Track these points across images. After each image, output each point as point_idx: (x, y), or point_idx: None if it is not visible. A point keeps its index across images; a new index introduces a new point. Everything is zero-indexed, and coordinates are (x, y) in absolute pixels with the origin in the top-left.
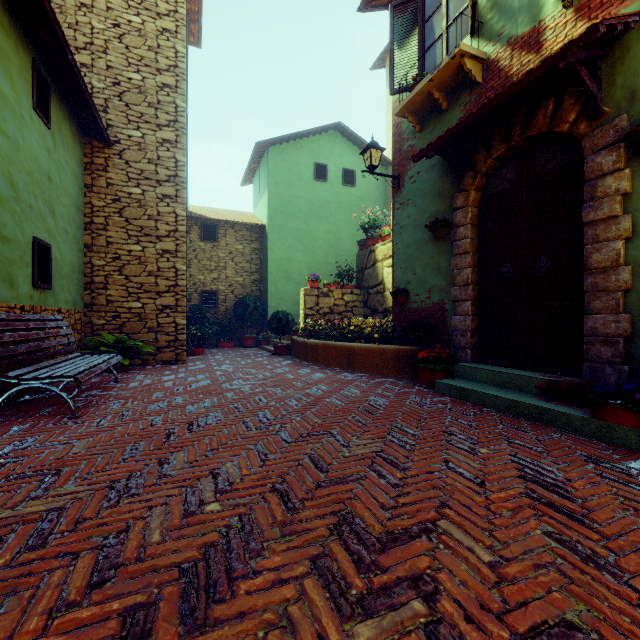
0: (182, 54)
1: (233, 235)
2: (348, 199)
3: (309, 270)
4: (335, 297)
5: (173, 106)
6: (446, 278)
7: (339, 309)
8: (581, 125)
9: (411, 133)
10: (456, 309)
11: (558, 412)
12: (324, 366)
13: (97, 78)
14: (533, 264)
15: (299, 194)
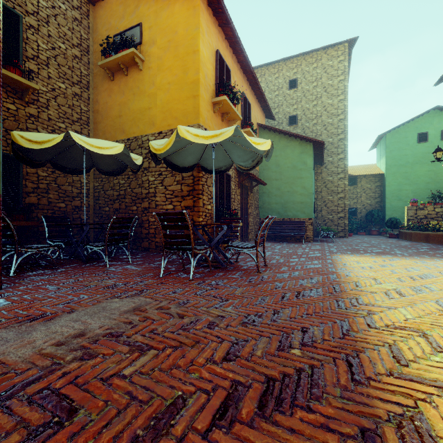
0: (347, 125)
1: (365, 180)
2: None
3: (413, 194)
4: (428, 210)
5: (343, 145)
6: None
7: (431, 216)
8: None
9: None
10: None
11: None
12: (414, 241)
13: None
14: None
15: (406, 153)
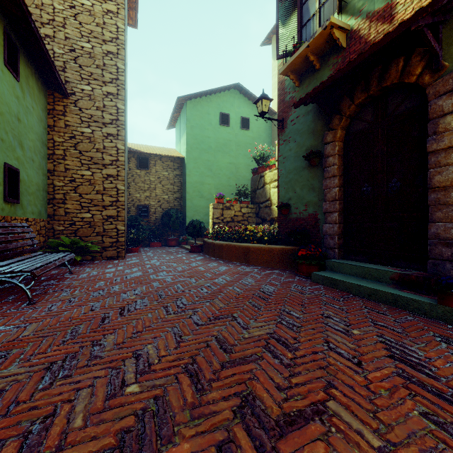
0: (122, 29)
1: (161, 165)
2: (244, 139)
3: (216, 190)
4: (235, 210)
5: (115, 68)
6: (319, 195)
7: (238, 219)
8: (426, 77)
9: (292, 88)
10: (326, 218)
11: (410, 299)
12: (227, 261)
13: (58, 46)
14: (386, 184)
15: (209, 135)
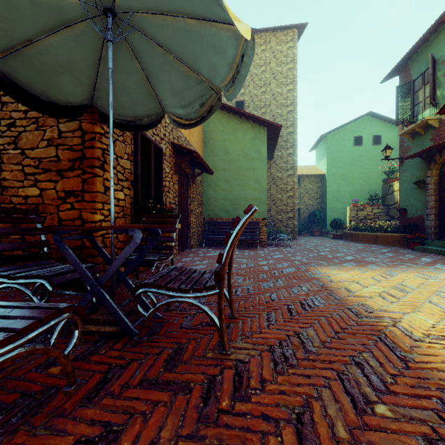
0: (296, 118)
1: (307, 181)
2: (376, 152)
3: (350, 195)
4: (367, 211)
5: (292, 139)
6: (423, 205)
7: (370, 217)
8: None
9: (408, 140)
10: (427, 218)
11: None
12: (362, 243)
13: None
14: None
15: (344, 155)
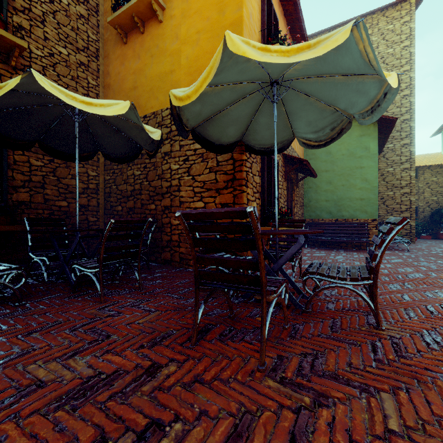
0: (413, 102)
1: (429, 172)
2: None
3: None
4: None
5: (408, 127)
6: None
7: None
8: None
9: None
10: None
11: None
12: None
13: None
14: None
15: None
